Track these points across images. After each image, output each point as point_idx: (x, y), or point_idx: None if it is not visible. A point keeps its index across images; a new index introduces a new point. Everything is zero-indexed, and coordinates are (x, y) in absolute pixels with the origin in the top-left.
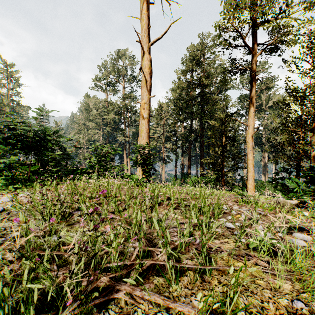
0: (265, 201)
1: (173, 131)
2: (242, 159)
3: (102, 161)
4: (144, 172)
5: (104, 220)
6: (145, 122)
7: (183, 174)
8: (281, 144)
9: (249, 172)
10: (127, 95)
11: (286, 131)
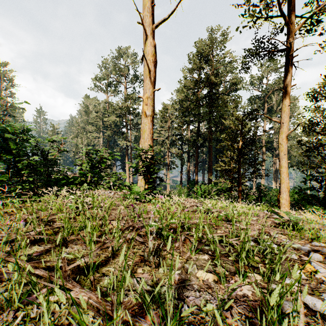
0: (317, 226)
1: (179, 134)
2: (262, 166)
3: (96, 168)
4: (147, 181)
5: (58, 302)
6: (149, 121)
7: (189, 181)
8: (316, 147)
9: (282, 183)
10: (129, 95)
11: (325, 131)
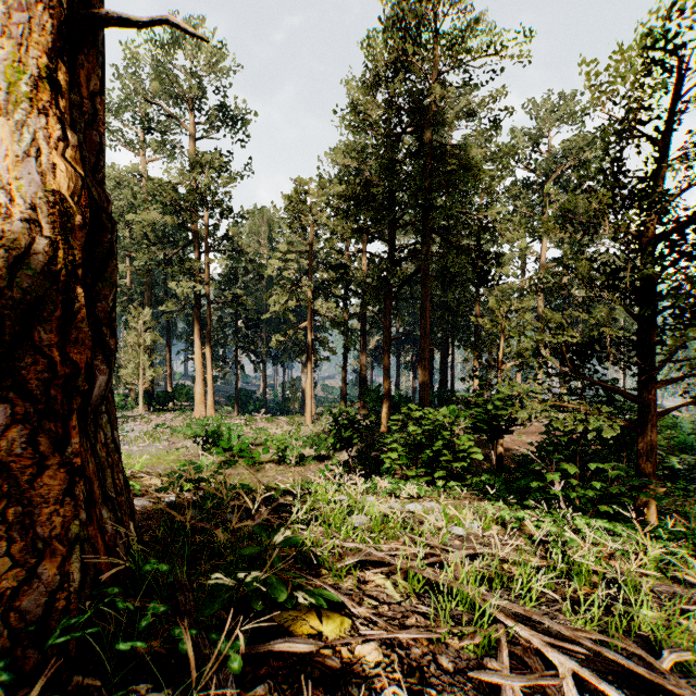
0: None
1: (339, 266)
2: None
3: None
4: None
5: None
6: None
7: (366, 390)
8: None
9: None
10: (202, 156)
11: None
